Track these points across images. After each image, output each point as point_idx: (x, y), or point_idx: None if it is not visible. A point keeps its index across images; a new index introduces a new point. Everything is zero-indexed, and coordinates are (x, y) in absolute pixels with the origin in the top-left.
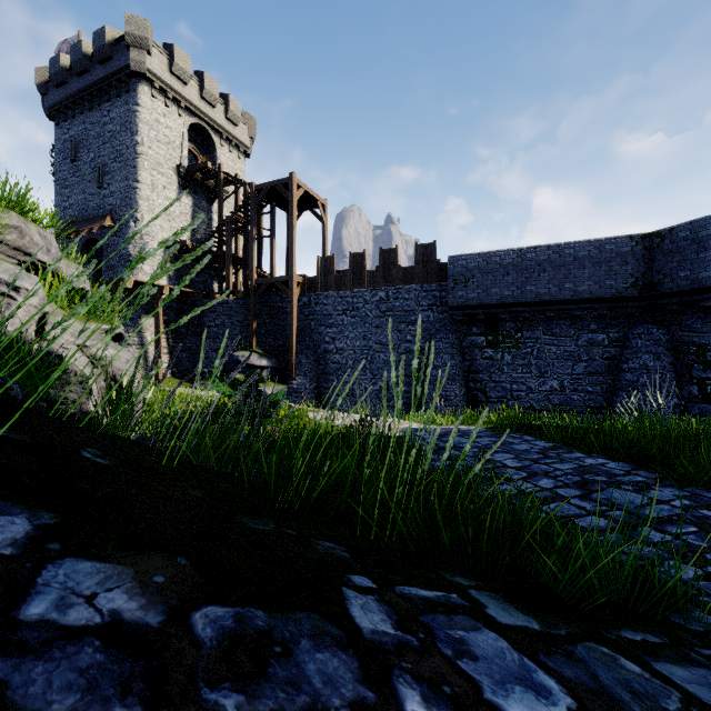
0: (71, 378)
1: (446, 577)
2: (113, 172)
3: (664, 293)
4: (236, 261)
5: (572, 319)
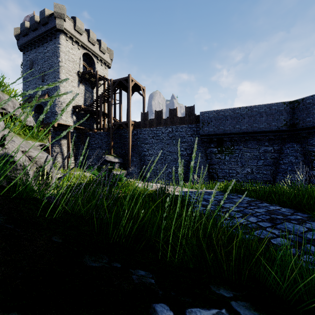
0: (18, 167)
1: (214, 291)
2: (49, 74)
3: (300, 128)
4: (104, 114)
5: (257, 140)
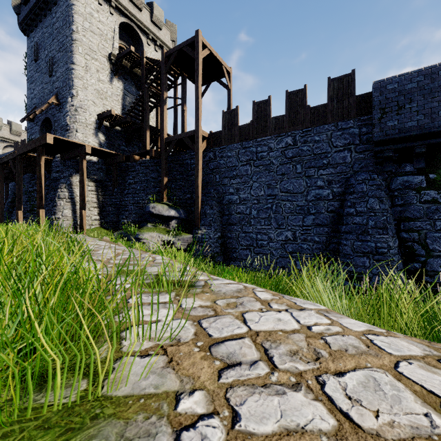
0: None
1: None
2: (58, 61)
3: None
4: (155, 130)
5: None
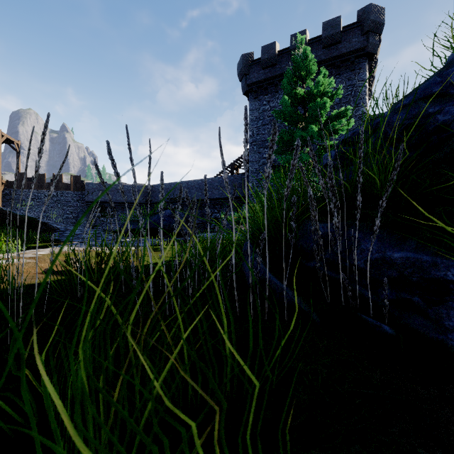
0: None
1: None
2: None
3: (152, 203)
4: None
5: (129, 208)
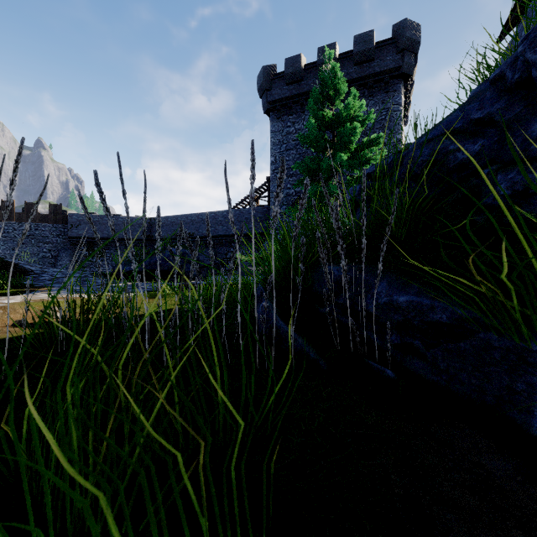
0: None
1: None
2: None
3: (154, 239)
4: None
5: (125, 246)
